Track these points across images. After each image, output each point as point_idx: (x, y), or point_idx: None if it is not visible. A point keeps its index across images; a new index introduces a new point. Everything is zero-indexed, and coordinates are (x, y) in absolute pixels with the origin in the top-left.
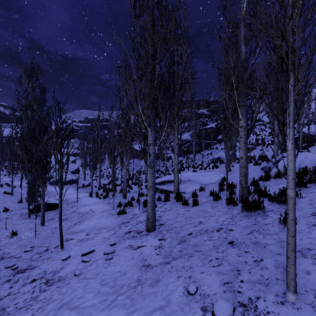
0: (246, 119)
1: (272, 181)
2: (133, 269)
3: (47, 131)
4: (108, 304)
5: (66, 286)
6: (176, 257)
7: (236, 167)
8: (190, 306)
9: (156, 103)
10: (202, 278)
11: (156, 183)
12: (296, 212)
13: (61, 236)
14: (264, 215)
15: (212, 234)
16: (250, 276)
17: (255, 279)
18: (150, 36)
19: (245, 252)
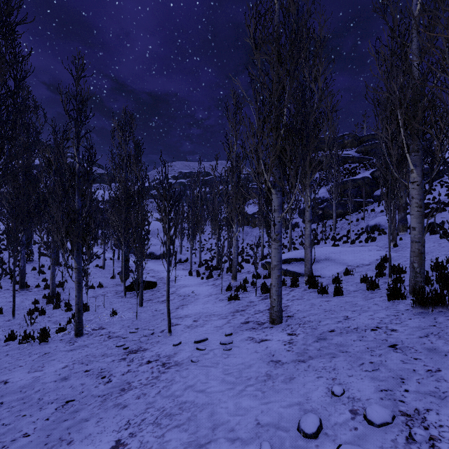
0: (421, 171)
1: None
2: (258, 363)
3: (145, 194)
4: (237, 393)
5: (186, 370)
6: (314, 356)
7: (408, 240)
8: (335, 407)
9: (283, 158)
10: (351, 381)
11: None
12: None
13: (169, 318)
14: None
15: (364, 333)
16: (418, 386)
17: (426, 391)
18: (275, 72)
19: (413, 359)
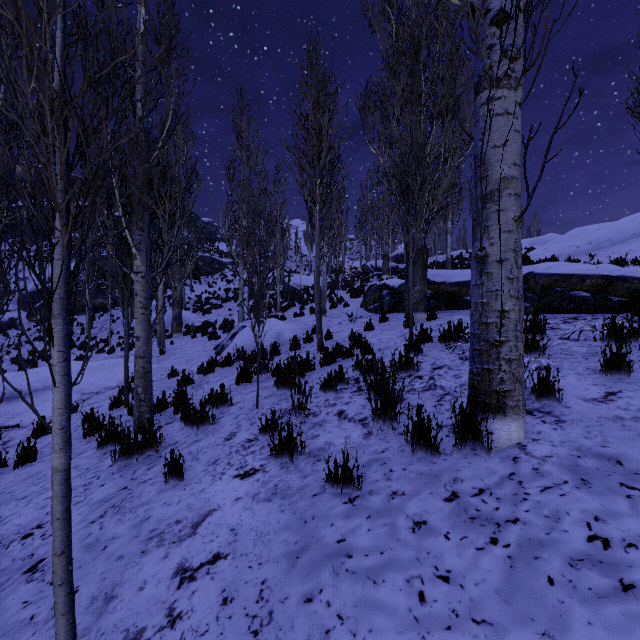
0: (146, 259)
1: (217, 373)
2: None
3: None
4: None
5: None
6: None
7: (179, 344)
8: None
9: None
10: None
11: None
12: (209, 438)
13: None
14: (156, 457)
15: (2, 554)
16: None
17: None
18: None
19: (50, 585)
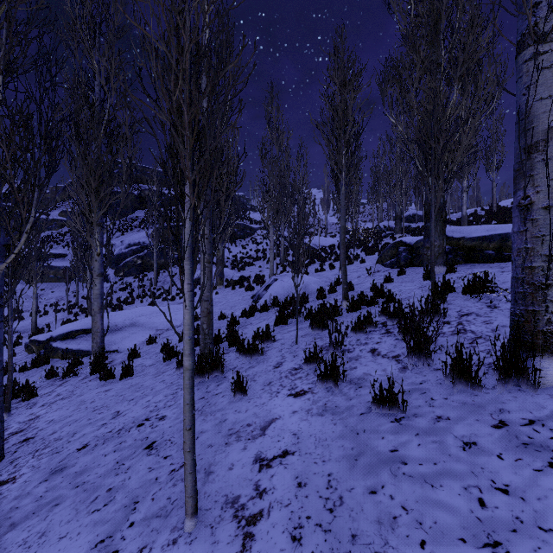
0: (209, 224)
1: (256, 317)
2: None
3: None
4: None
5: None
6: (20, 521)
7: (222, 294)
8: None
9: None
10: (56, 551)
11: (53, 338)
12: (260, 365)
13: None
14: (222, 377)
15: (127, 435)
16: (150, 507)
17: (156, 510)
18: None
19: (164, 459)
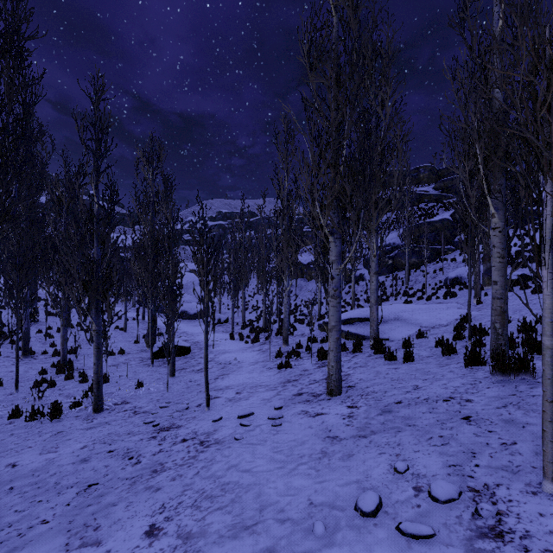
0: (504, 215)
1: None
2: (313, 439)
3: (177, 240)
4: (288, 472)
5: (228, 449)
6: (376, 431)
7: None
8: (397, 484)
9: (343, 200)
10: (416, 457)
11: None
12: None
13: (207, 390)
14: (533, 381)
15: (436, 404)
16: (490, 460)
17: (498, 465)
18: (333, 98)
19: (488, 432)
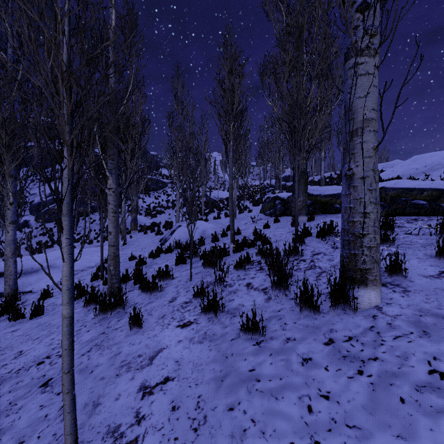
0: (116, 179)
1: (162, 257)
2: None
3: None
4: None
5: None
6: None
7: (136, 238)
8: None
9: None
10: None
11: None
12: (158, 300)
13: None
14: (123, 313)
15: (25, 375)
16: None
17: None
18: None
19: (57, 395)
